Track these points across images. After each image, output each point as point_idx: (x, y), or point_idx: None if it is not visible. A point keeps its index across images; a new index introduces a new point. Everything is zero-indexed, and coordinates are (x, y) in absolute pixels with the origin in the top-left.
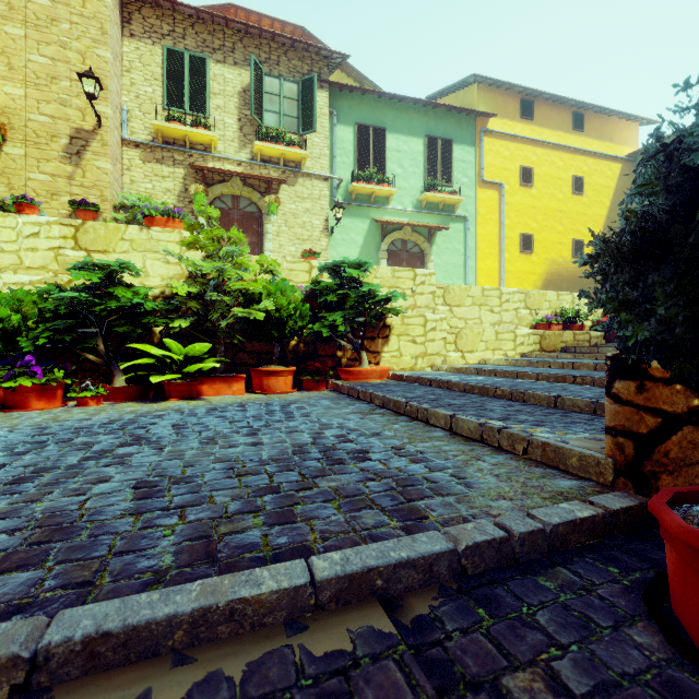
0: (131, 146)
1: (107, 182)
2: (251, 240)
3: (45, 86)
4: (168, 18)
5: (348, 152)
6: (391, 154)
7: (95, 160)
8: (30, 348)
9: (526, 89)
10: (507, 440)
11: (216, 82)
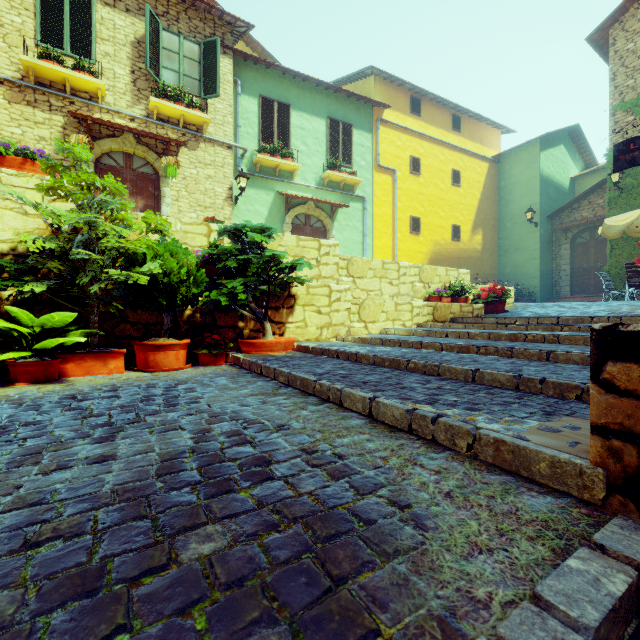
0: None
1: None
2: (147, 203)
3: None
4: None
5: (253, 123)
6: (295, 131)
7: None
8: None
9: (416, 87)
10: (444, 433)
11: (104, 26)
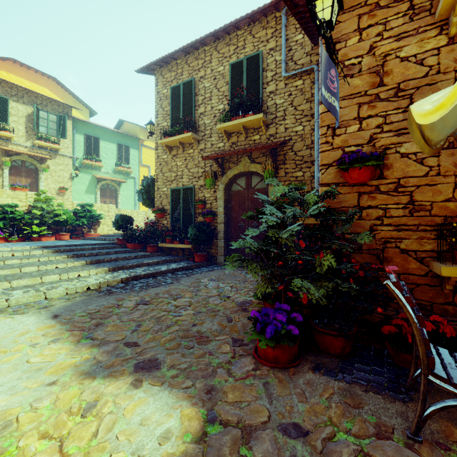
0: None
1: None
2: (32, 181)
3: None
4: None
5: (82, 145)
6: (102, 149)
7: None
8: None
9: None
10: (116, 240)
11: (13, 110)
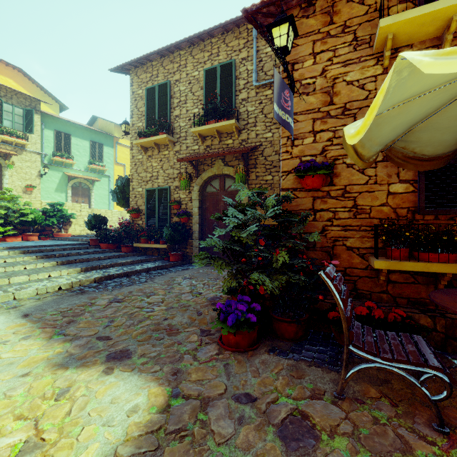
0: None
1: None
2: None
3: None
4: None
5: (51, 142)
6: (74, 146)
7: None
8: None
9: None
10: (89, 240)
11: None
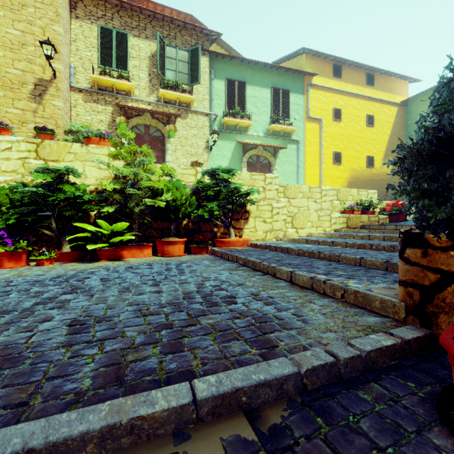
0: (76, 91)
1: (60, 115)
2: (157, 155)
3: (17, 50)
4: (102, 6)
5: (221, 97)
6: (249, 99)
7: (52, 100)
8: (3, 226)
9: (337, 57)
10: (329, 289)
11: (134, 49)
